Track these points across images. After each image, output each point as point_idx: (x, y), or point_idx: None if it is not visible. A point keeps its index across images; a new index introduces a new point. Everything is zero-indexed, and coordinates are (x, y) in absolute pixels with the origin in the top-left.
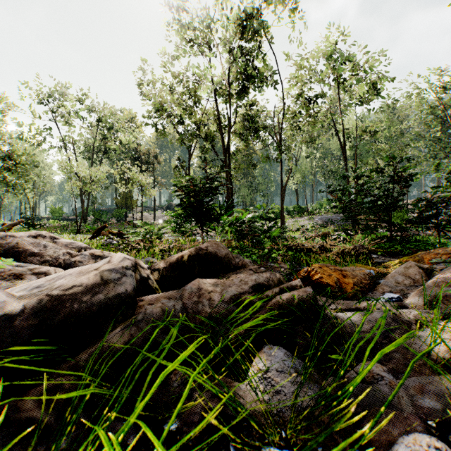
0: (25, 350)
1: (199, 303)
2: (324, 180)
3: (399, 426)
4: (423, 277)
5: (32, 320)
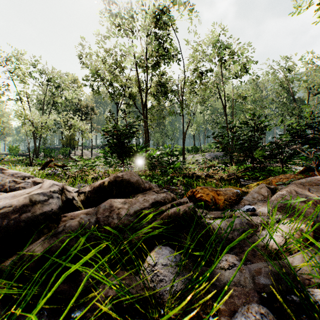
0: None
1: (109, 217)
2: (212, 129)
3: (242, 299)
4: (269, 194)
5: None
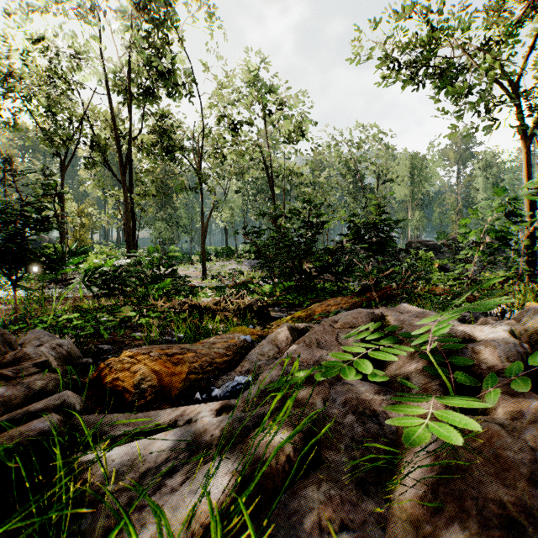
0: None
1: None
2: (256, 220)
3: None
4: (288, 344)
5: None
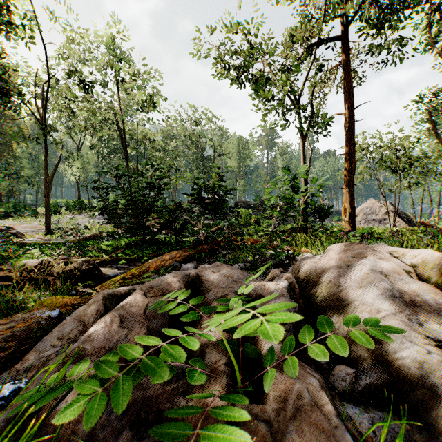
0: None
1: None
2: (111, 176)
3: None
4: (97, 319)
5: None
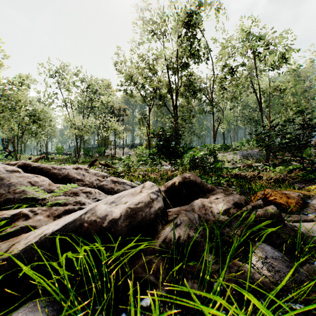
0: (126, 239)
1: (206, 214)
2: (244, 125)
3: None
4: None
5: (125, 222)
